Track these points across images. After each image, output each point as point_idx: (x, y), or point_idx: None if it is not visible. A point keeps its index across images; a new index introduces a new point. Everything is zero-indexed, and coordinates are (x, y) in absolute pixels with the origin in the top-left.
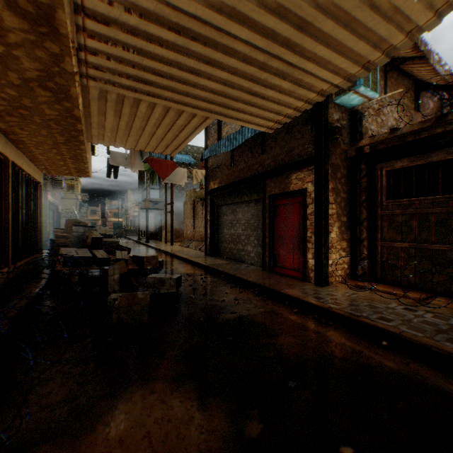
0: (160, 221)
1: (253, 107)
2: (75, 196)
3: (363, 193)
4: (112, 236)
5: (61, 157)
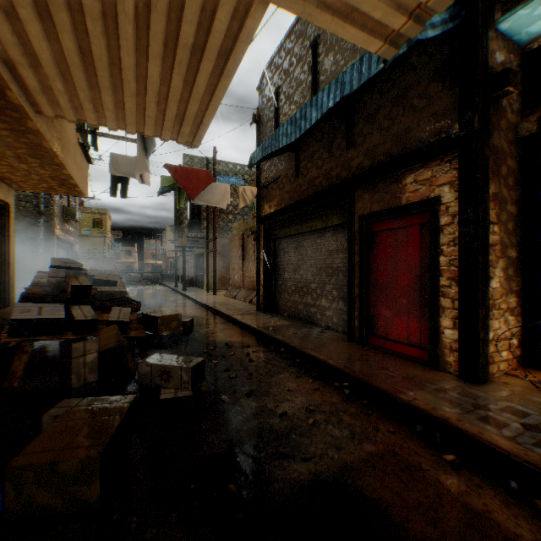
0: (201, 263)
1: None
2: (103, 233)
3: None
4: (117, 284)
5: (15, 153)
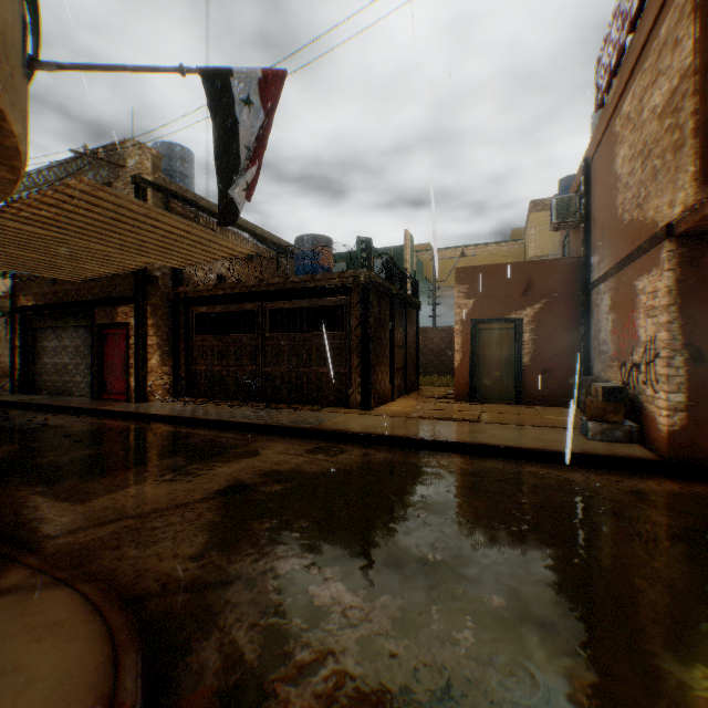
0: None
1: (56, 271)
2: None
3: (182, 329)
4: None
5: None
